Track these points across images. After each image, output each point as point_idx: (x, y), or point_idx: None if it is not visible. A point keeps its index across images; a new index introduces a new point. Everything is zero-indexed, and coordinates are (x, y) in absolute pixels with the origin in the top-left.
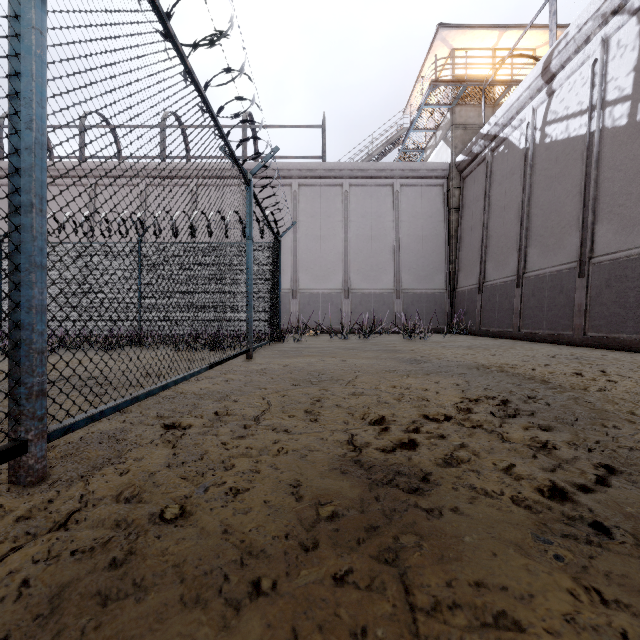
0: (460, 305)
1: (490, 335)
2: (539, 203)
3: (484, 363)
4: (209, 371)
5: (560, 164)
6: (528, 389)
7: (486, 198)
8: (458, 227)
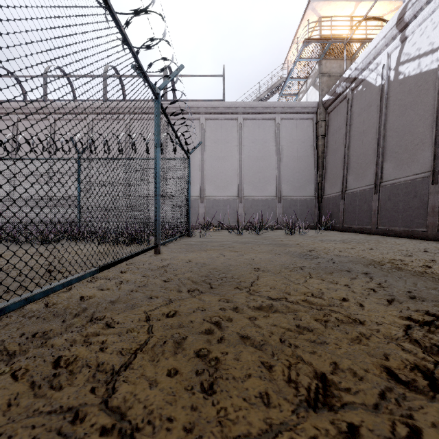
0: (326, 208)
1: (351, 231)
2: (394, 127)
3: (372, 259)
4: (111, 269)
5: (413, 94)
6: None
7: (347, 126)
8: (324, 150)
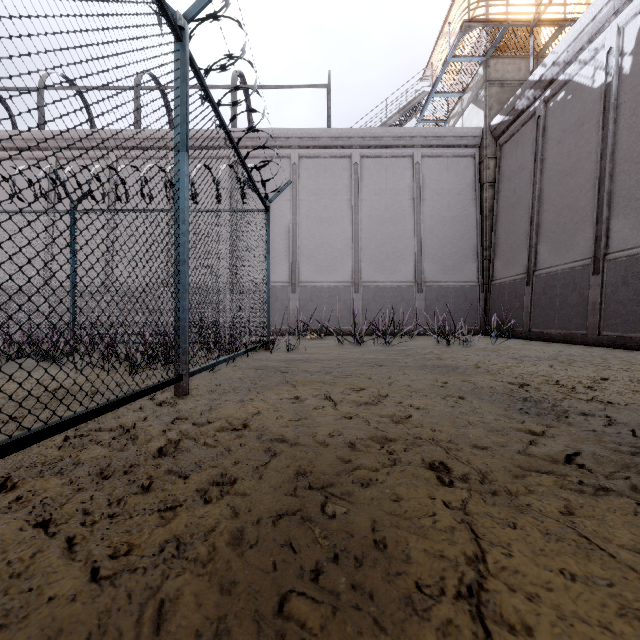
0: (498, 301)
1: (547, 339)
2: (632, 154)
3: None
4: None
5: None
6: None
7: (537, 163)
8: (494, 205)
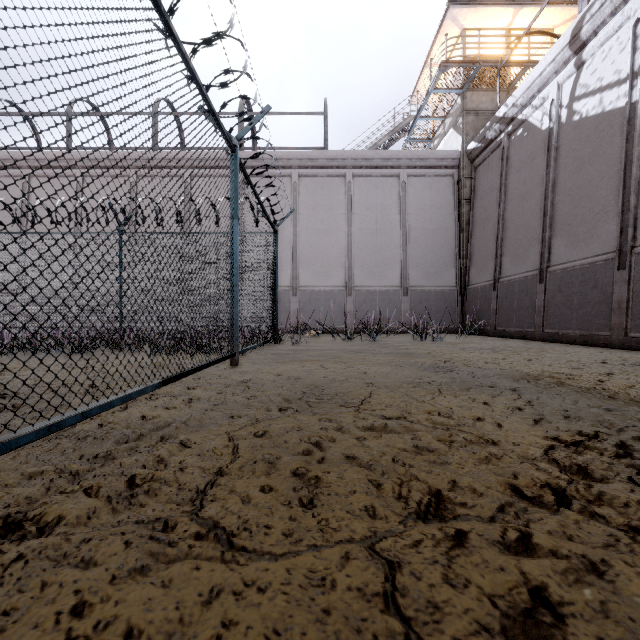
0: (472, 303)
1: (507, 335)
2: (566, 188)
3: (528, 372)
4: (174, 384)
5: (592, 143)
6: (632, 419)
7: (502, 187)
8: (469, 220)
